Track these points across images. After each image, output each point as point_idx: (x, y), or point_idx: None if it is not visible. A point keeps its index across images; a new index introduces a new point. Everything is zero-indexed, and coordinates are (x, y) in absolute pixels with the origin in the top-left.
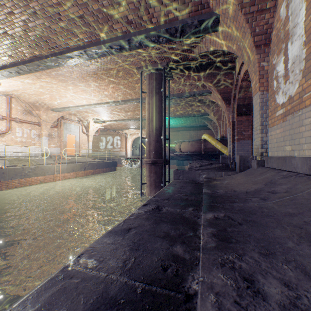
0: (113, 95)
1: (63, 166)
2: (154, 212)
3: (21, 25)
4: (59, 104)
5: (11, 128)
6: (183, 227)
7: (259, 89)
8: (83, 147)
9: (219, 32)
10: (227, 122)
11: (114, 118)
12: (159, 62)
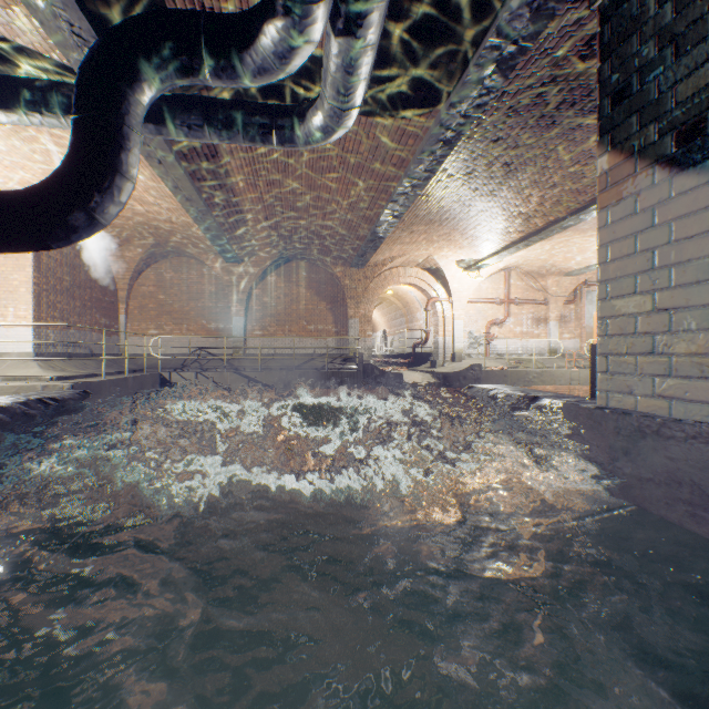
0: None
1: (584, 372)
2: None
3: (536, 201)
4: (577, 264)
5: (508, 314)
6: None
7: None
8: None
9: None
10: None
11: None
12: None
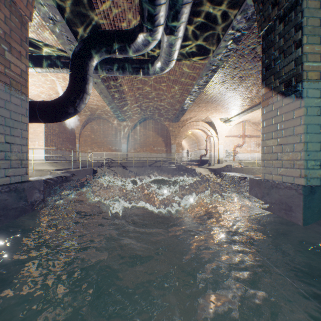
0: None
1: None
2: None
3: (255, 92)
4: None
5: (244, 142)
6: None
7: None
8: None
9: None
10: None
11: None
12: None
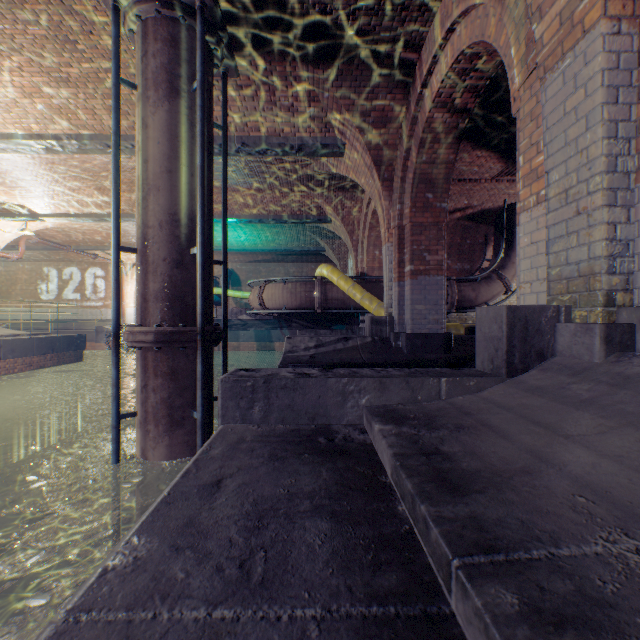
0: (32, 108)
1: None
2: None
3: None
4: None
5: None
6: None
7: (606, 8)
8: None
9: None
10: (382, 229)
11: (69, 209)
12: None
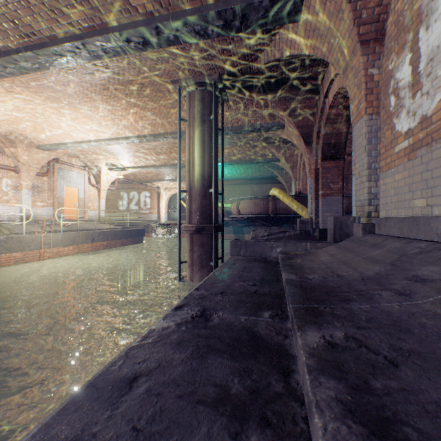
0: (137, 126)
1: (56, 236)
2: (195, 325)
3: None
4: (49, 138)
5: None
6: (258, 365)
7: (366, 111)
8: (91, 208)
9: (301, 23)
10: (307, 170)
11: (140, 164)
12: (207, 74)
